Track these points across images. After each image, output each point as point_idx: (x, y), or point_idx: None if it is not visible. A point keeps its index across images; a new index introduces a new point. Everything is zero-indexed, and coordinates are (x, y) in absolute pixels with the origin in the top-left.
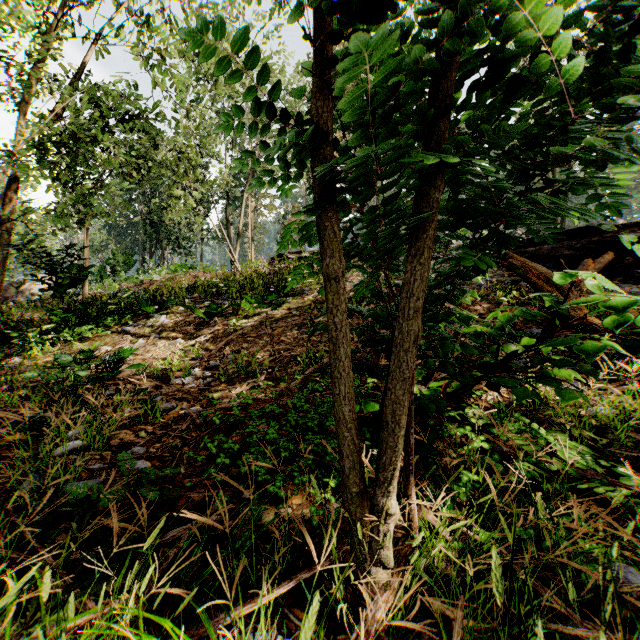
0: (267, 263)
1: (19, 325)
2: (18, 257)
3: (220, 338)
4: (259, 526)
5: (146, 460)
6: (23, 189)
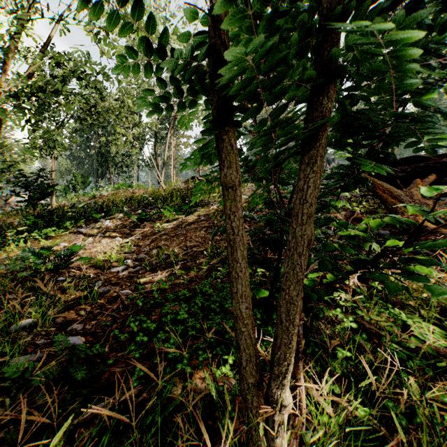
0: (183, 183)
1: (2, 227)
2: (1, 178)
3: (148, 237)
4: (168, 399)
5: (82, 336)
6: (5, 128)
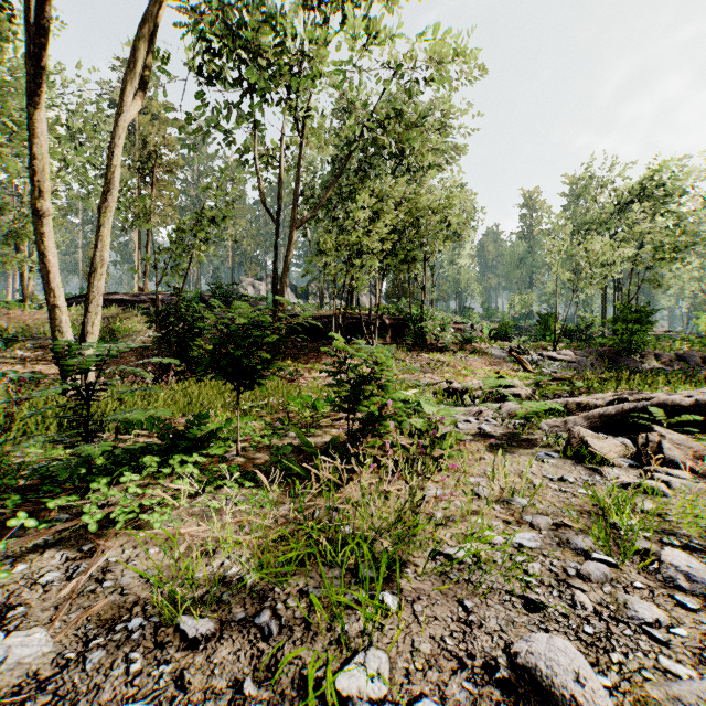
0: None
1: None
2: None
3: None
4: None
5: None
6: None
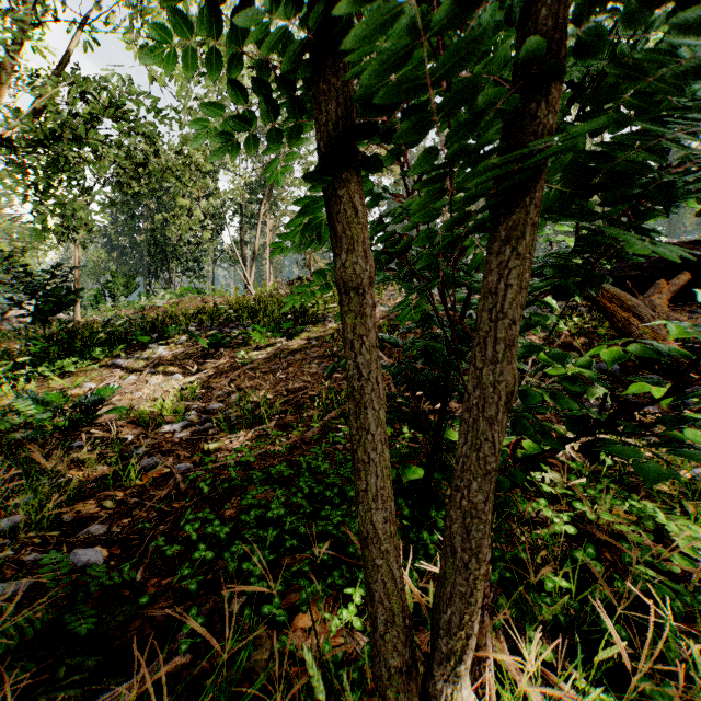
0: (285, 286)
1: None
2: None
3: (225, 373)
4: (246, 670)
5: (103, 546)
6: None
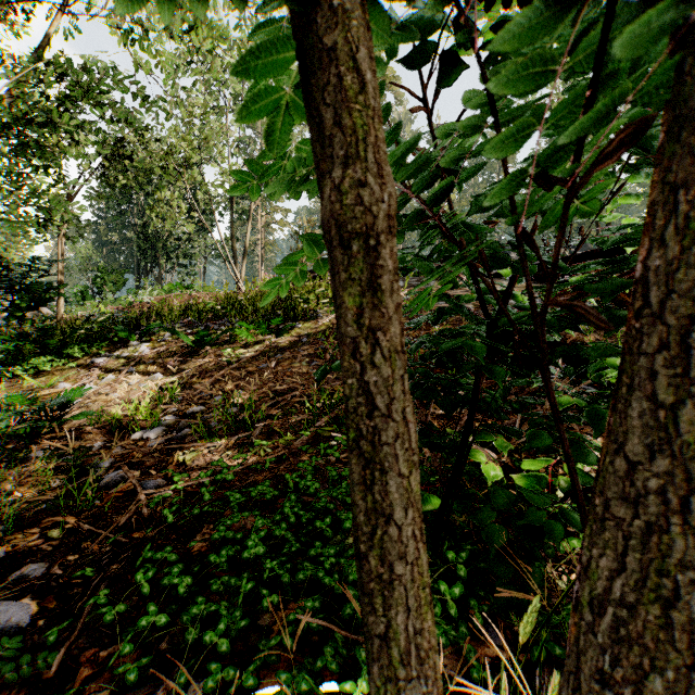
0: None
1: None
2: None
3: (210, 373)
4: None
5: (35, 597)
6: None
